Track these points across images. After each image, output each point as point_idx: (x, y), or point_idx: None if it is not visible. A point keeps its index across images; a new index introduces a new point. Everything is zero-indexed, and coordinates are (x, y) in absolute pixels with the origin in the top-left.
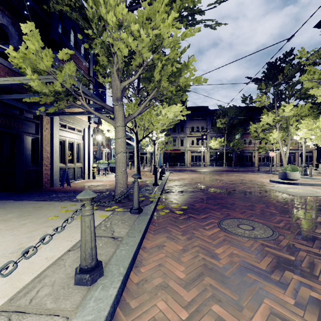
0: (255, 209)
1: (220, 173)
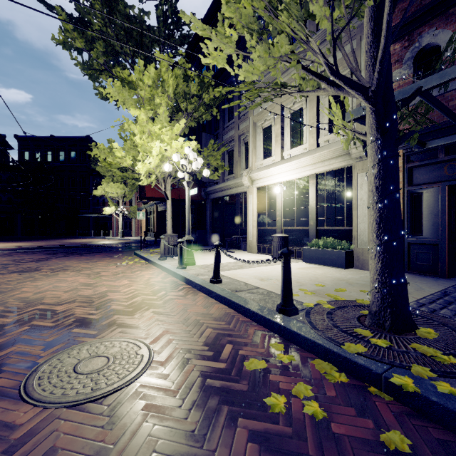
0: None
1: None
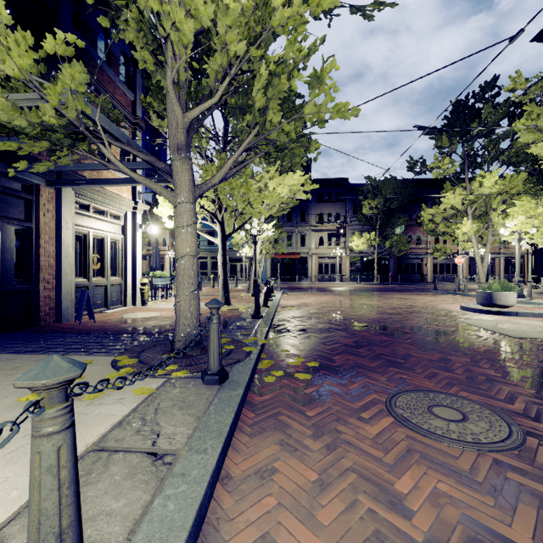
0: (453, 368)
1: (371, 294)
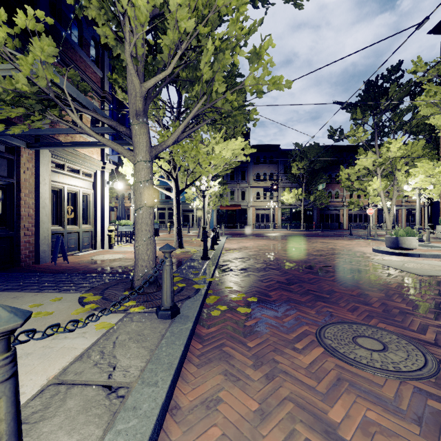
0: (371, 302)
1: (299, 239)
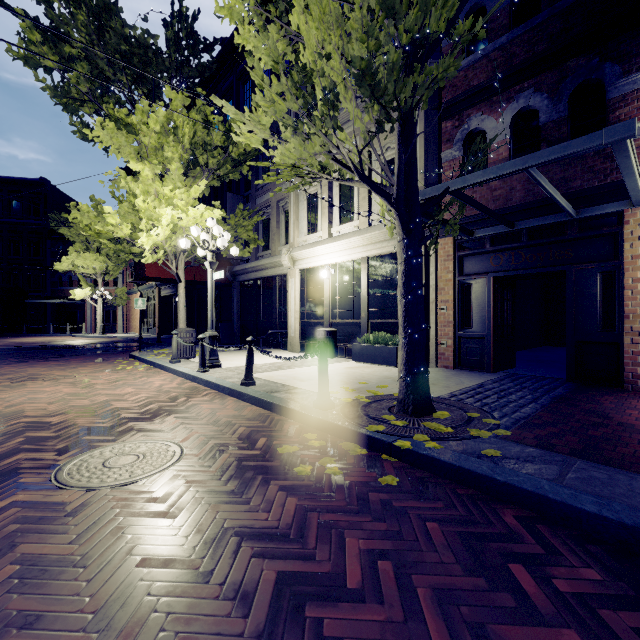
0: None
1: None
